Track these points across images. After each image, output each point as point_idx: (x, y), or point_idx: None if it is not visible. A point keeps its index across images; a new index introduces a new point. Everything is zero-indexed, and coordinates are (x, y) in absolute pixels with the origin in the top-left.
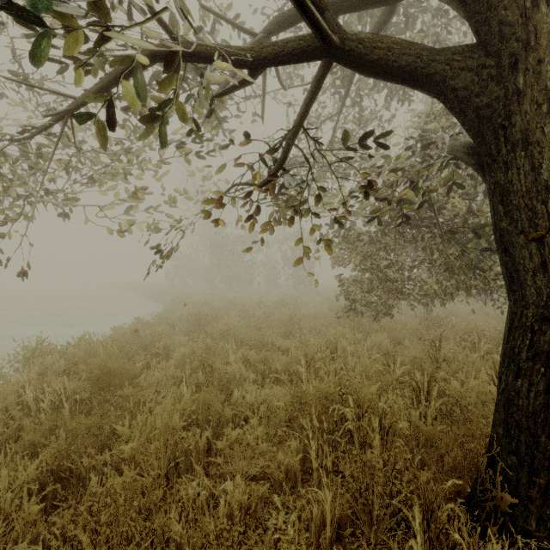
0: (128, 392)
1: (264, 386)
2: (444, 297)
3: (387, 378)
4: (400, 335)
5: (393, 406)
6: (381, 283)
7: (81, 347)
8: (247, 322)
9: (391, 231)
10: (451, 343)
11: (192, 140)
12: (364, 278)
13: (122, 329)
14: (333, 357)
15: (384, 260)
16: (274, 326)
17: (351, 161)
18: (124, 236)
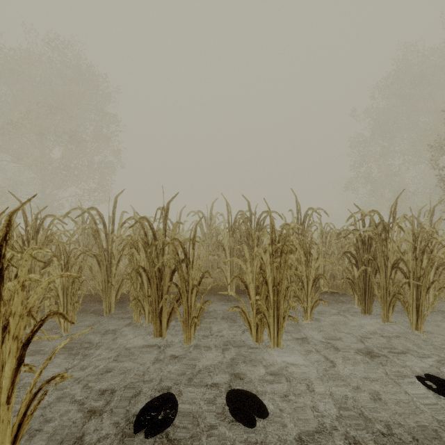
0: None
1: None
2: None
3: None
4: None
5: None
6: None
7: None
8: None
9: None
10: None
11: None
12: None
13: None
14: None
15: None
16: None
17: None
18: None
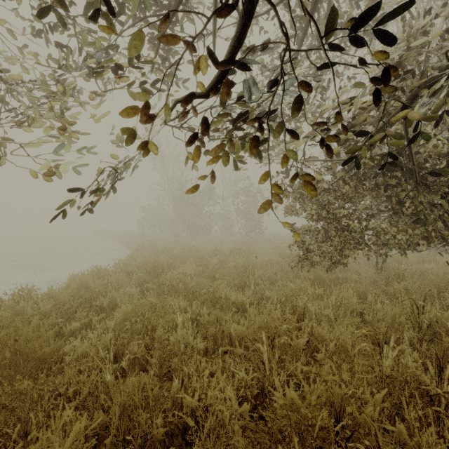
0: (22, 387)
1: (216, 352)
2: (405, 248)
3: (387, 372)
4: (361, 288)
5: (426, 448)
6: (339, 232)
7: (6, 307)
8: (202, 269)
9: (350, 179)
10: (437, 305)
11: (129, 63)
12: (318, 227)
13: (69, 281)
14: (300, 325)
15: (342, 209)
16: (228, 278)
17: (311, 101)
18: (46, 178)
